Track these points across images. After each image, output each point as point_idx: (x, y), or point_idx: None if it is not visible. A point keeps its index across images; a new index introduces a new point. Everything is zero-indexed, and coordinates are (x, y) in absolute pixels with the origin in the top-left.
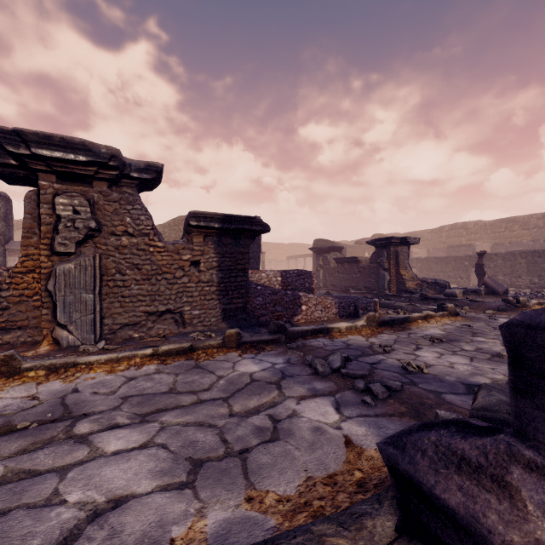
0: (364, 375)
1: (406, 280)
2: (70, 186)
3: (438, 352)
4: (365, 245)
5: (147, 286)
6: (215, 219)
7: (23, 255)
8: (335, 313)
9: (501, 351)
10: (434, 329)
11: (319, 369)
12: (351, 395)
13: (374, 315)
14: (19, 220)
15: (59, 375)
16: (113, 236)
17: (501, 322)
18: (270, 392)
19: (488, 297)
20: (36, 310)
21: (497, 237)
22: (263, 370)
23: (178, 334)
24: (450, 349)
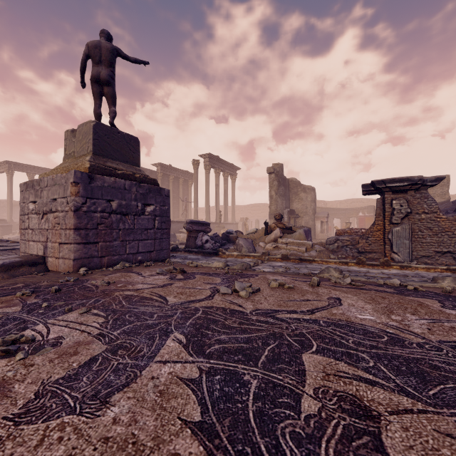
0: None
1: None
2: (397, 195)
3: None
4: None
5: (435, 238)
6: None
7: (376, 224)
8: None
9: None
10: None
11: None
12: None
13: None
14: None
15: (405, 269)
16: (417, 214)
17: None
18: None
19: None
20: (380, 246)
21: None
22: None
23: (455, 265)
24: None
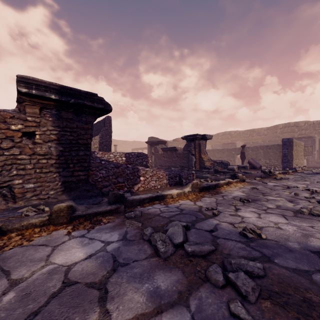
0: (210, 251)
1: (205, 161)
2: None
3: (255, 212)
4: (179, 142)
5: None
6: (50, 89)
7: None
8: (166, 182)
9: (295, 207)
10: (237, 191)
11: (160, 248)
12: (211, 299)
13: (197, 183)
14: None
15: None
16: None
17: (270, 185)
18: (84, 316)
19: (251, 170)
20: None
21: (246, 139)
22: (90, 256)
23: (5, 210)
24: (260, 208)
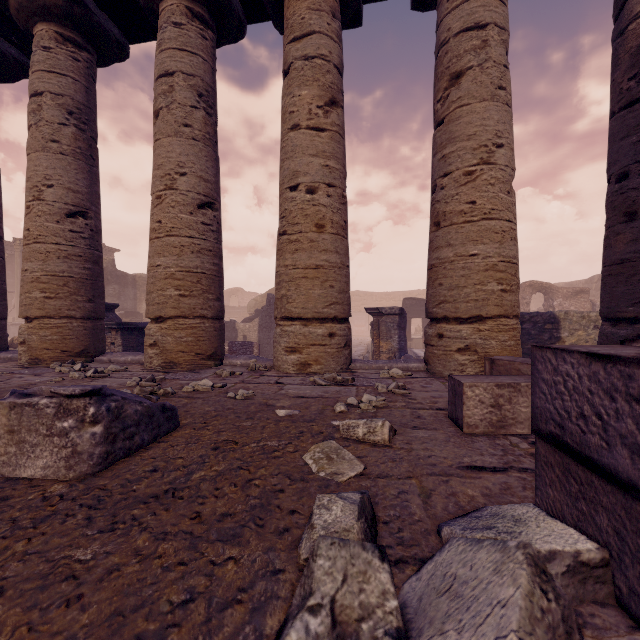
0: None
1: (382, 352)
2: None
3: None
4: None
5: None
6: (114, 324)
7: None
8: None
9: None
10: None
11: None
12: None
13: None
14: (232, 289)
15: None
16: None
17: None
18: None
19: None
20: None
21: None
22: None
23: None
24: None
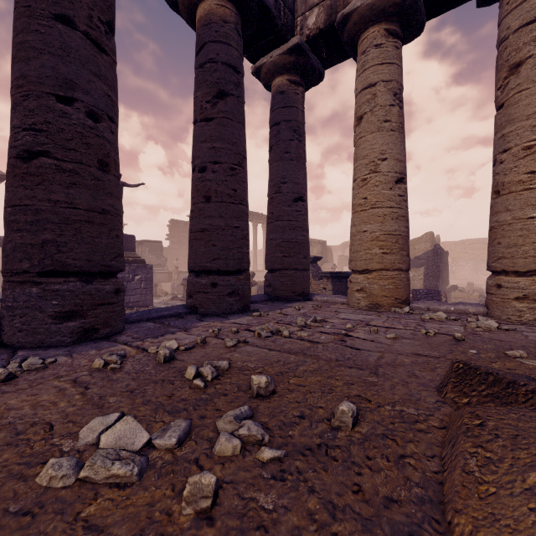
0: None
1: None
2: None
3: None
4: None
5: None
6: (327, 273)
7: None
8: None
9: None
10: None
11: None
12: None
13: None
14: (347, 242)
15: None
16: None
17: None
18: None
19: None
20: None
21: None
22: None
23: None
24: None
